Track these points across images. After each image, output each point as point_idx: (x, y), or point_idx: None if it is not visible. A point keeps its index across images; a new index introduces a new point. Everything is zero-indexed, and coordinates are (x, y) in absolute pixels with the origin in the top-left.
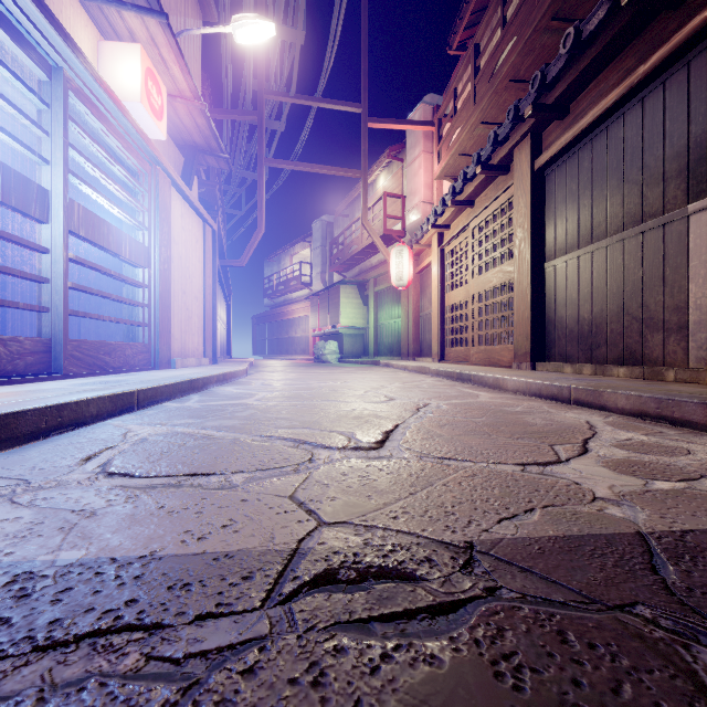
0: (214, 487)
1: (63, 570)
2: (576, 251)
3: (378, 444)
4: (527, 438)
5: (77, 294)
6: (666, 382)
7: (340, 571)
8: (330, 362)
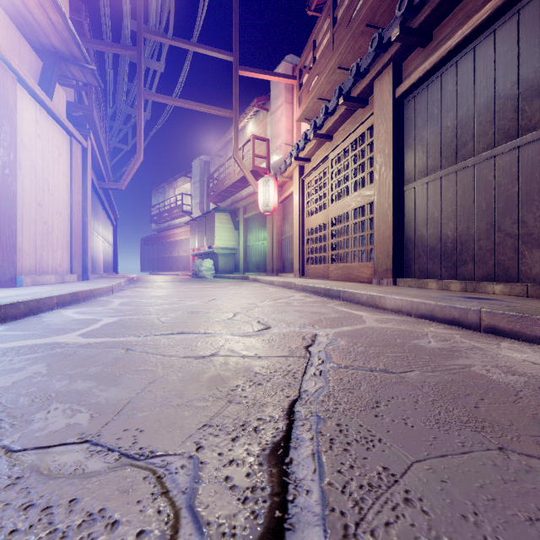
0: None
1: None
2: (438, 172)
3: None
4: None
5: None
6: None
7: None
8: (206, 278)
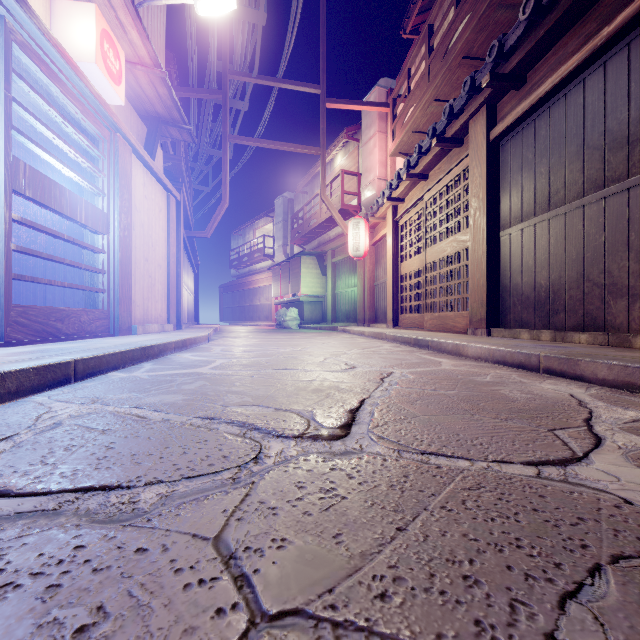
0: (107, 517)
1: None
2: (532, 219)
3: (343, 430)
4: (517, 418)
5: (42, 262)
6: (636, 349)
7: None
8: (291, 328)
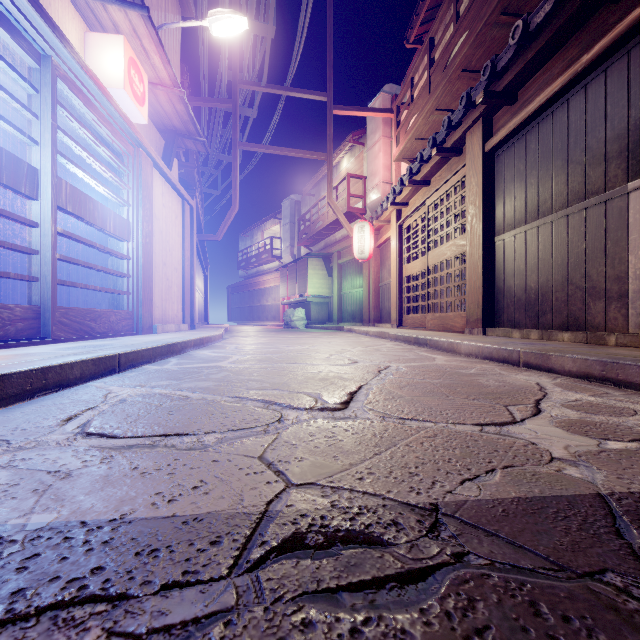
0: (187, 448)
1: (32, 535)
2: (523, 226)
3: (343, 405)
4: (482, 398)
5: (67, 265)
6: (608, 346)
7: (308, 535)
8: (298, 328)
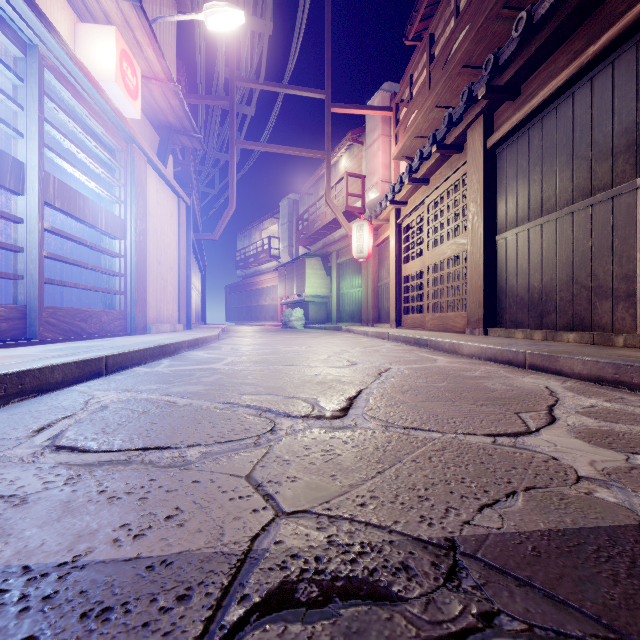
0: (166, 465)
1: None
2: (526, 224)
3: (342, 412)
4: (491, 404)
5: (60, 264)
6: (617, 348)
7: (299, 586)
8: (297, 328)
